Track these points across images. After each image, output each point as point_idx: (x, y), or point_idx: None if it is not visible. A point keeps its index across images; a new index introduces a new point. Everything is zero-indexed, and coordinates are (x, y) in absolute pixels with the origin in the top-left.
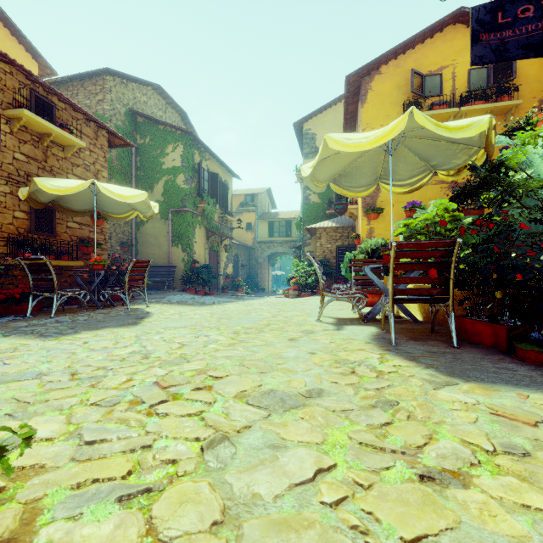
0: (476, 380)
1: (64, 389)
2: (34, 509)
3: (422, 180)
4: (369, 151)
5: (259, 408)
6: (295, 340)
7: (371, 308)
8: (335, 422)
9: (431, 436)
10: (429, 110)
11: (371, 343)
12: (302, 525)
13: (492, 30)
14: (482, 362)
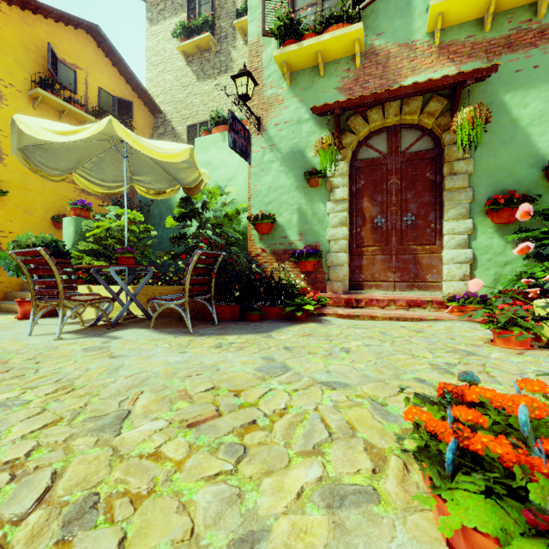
0: (268, 331)
1: (128, 538)
2: (405, 430)
3: (121, 187)
4: (94, 140)
5: (285, 373)
6: (121, 355)
7: (45, 319)
8: (305, 359)
9: (319, 347)
10: (65, 102)
11: (179, 336)
12: (377, 370)
13: (232, 129)
14: (245, 326)
